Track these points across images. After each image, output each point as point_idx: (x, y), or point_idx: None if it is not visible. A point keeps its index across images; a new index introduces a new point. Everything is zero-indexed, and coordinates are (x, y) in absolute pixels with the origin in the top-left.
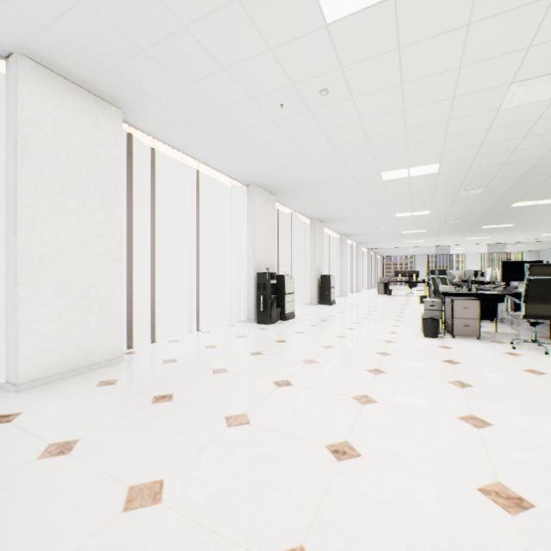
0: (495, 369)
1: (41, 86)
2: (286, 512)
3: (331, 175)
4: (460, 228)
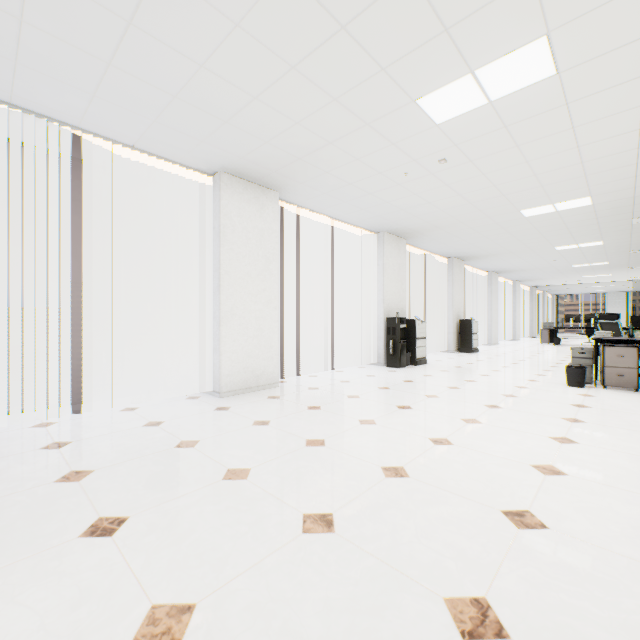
0: (626, 414)
1: (232, 190)
2: (395, 457)
3: (463, 217)
4: None
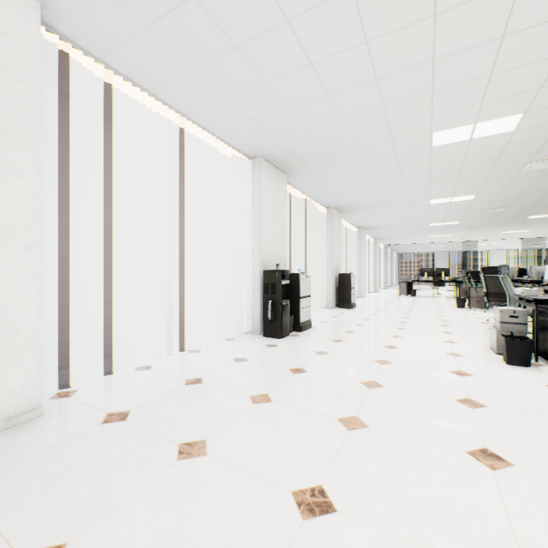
0: None
1: None
2: None
3: (364, 138)
4: (500, 219)
